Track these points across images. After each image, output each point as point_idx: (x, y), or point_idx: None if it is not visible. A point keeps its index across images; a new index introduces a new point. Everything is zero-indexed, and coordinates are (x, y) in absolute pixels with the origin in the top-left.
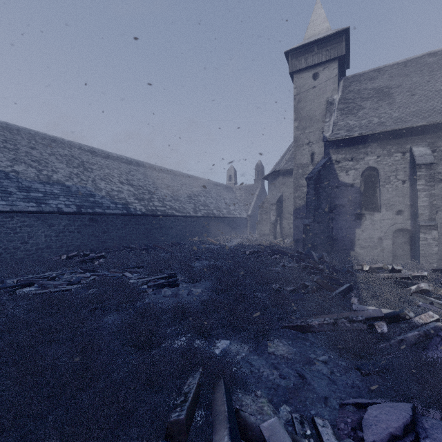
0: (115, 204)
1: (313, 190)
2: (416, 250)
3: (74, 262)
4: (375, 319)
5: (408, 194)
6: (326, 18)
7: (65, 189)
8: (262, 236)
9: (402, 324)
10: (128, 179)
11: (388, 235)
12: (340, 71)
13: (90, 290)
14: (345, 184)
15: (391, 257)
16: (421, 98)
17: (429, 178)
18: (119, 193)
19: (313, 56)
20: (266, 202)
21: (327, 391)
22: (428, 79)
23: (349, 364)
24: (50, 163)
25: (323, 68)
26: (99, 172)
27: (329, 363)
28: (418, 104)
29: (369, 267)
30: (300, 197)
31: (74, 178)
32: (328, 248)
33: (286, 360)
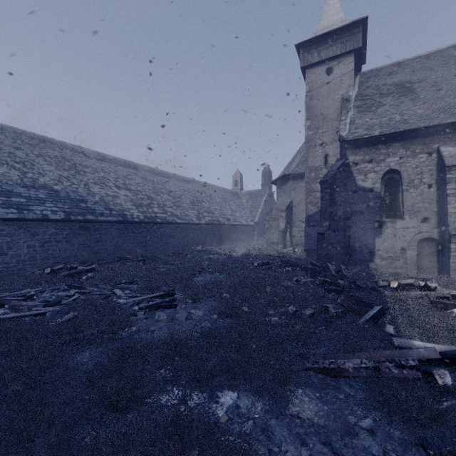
0: (110, 210)
1: (329, 195)
2: (444, 262)
3: (58, 277)
4: (428, 361)
5: (435, 199)
6: (340, 8)
7: (53, 194)
8: (271, 245)
9: None
10: (125, 183)
11: (412, 245)
12: (355, 66)
13: (68, 314)
14: (364, 189)
15: (416, 269)
16: (448, 93)
17: None
18: (114, 199)
19: (326, 49)
20: (275, 208)
21: None
22: (455, 73)
23: (405, 435)
24: (36, 165)
25: (338, 62)
26: (92, 175)
27: (377, 433)
28: (445, 100)
29: (397, 284)
30: (313, 202)
31: (64, 182)
32: (344, 259)
33: (317, 428)
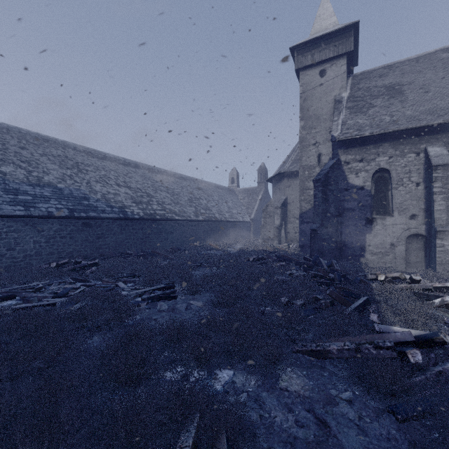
0: (111, 207)
1: (321, 193)
2: (431, 257)
3: (63, 271)
4: (404, 344)
5: (422, 197)
6: (333, 12)
7: (57, 192)
8: (266, 241)
9: (437, 351)
10: (125, 181)
11: (401, 241)
12: (348, 68)
13: (76, 304)
14: (355, 187)
15: (405, 264)
16: (436, 95)
17: (446, 180)
18: (115, 196)
19: (320, 52)
20: (270, 205)
21: (358, 448)
22: (442, 76)
23: (379, 404)
24: (41, 164)
25: (331, 65)
26: (94, 173)
27: (355, 403)
28: (432, 102)
29: (384, 277)
30: (307, 200)
31: (67, 180)
32: (336, 254)
33: (303, 399)
